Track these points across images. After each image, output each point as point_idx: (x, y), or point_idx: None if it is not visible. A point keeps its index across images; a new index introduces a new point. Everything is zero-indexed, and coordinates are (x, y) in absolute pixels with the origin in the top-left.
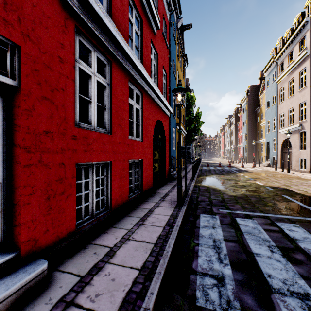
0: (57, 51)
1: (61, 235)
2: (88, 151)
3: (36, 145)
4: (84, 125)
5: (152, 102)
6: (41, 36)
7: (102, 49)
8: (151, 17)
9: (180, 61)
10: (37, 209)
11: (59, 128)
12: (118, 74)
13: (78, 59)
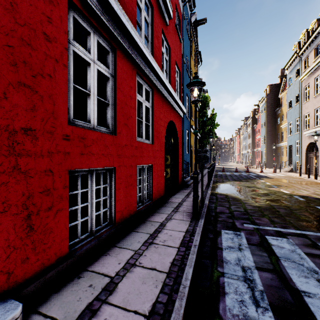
0: (42, 26)
1: (48, 262)
2: (86, 154)
3: (9, 146)
4: (80, 123)
5: (164, 100)
6: (17, 2)
7: (103, 32)
8: (162, 4)
9: (194, 59)
10: (11, 232)
11: (45, 124)
12: (124, 64)
13: (72, 41)
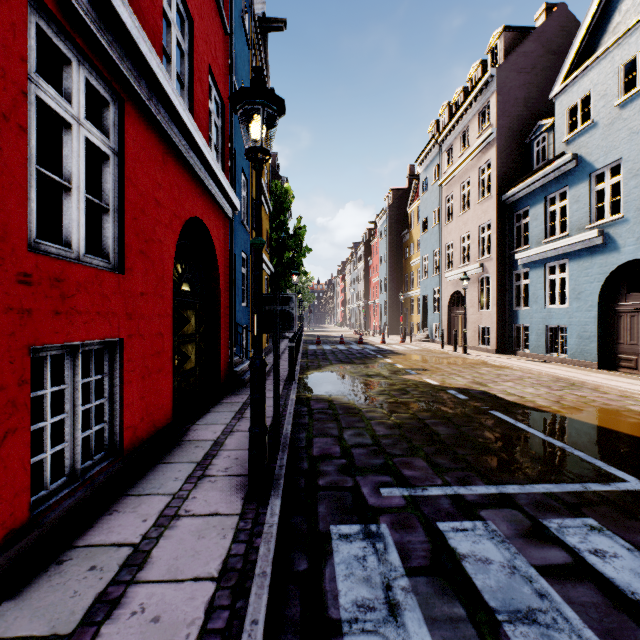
0: None
1: None
2: None
3: None
4: None
5: (172, 153)
6: None
7: None
8: None
9: None
10: None
11: None
12: None
13: None
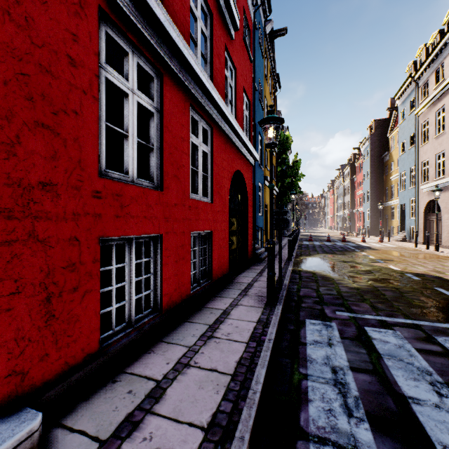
0: (65, 46)
1: (73, 360)
2: (122, 217)
3: (23, 206)
4: (115, 175)
5: (228, 142)
6: (33, 16)
7: (146, 52)
8: (226, 10)
9: (269, 84)
10: (26, 319)
11: (69, 177)
12: (173, 95)
13: (105, 64)
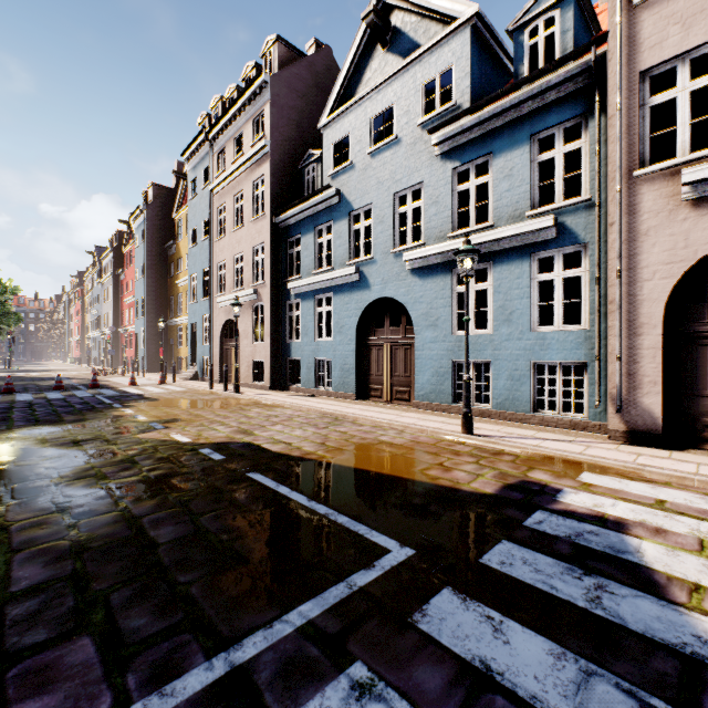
0: None
1: None
2: None
3: None
4: None
5: None
6: None
7: None
8: None
9: None
10: None
11: None
12: None
13: None
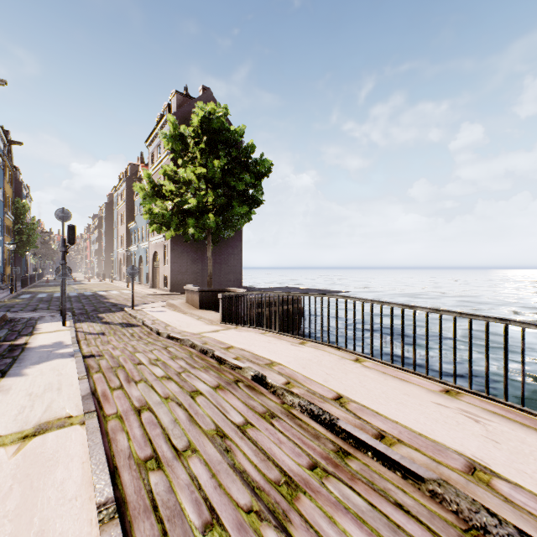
0: None
1: None
2: None
3: None
4: None
5: None
6: None
7: None
8: None
9: (7, 173)
10: None
11: None
12: None
13: None
